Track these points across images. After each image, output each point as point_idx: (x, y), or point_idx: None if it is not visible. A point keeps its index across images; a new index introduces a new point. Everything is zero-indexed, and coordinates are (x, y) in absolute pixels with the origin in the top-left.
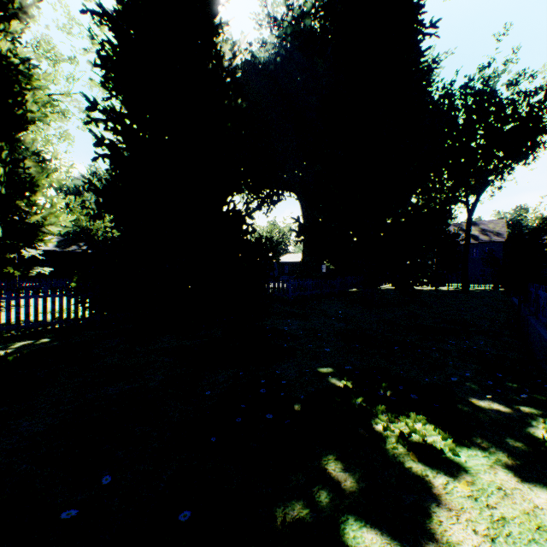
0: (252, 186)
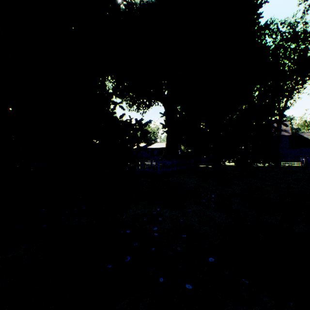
0: (132, 95)
